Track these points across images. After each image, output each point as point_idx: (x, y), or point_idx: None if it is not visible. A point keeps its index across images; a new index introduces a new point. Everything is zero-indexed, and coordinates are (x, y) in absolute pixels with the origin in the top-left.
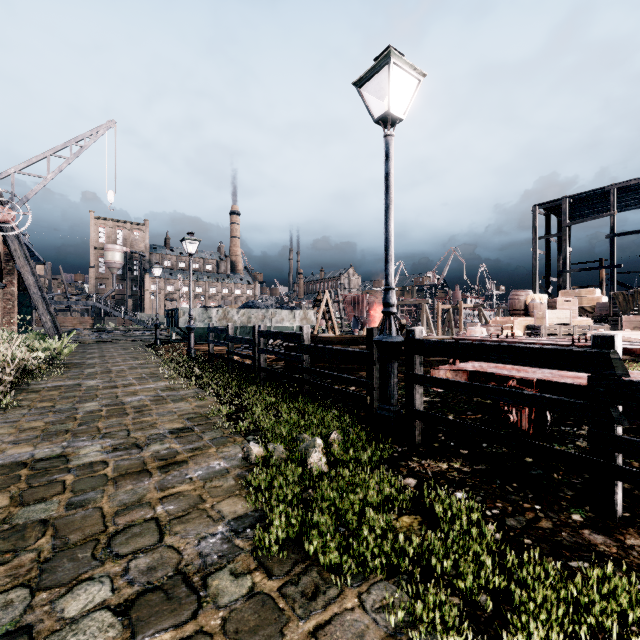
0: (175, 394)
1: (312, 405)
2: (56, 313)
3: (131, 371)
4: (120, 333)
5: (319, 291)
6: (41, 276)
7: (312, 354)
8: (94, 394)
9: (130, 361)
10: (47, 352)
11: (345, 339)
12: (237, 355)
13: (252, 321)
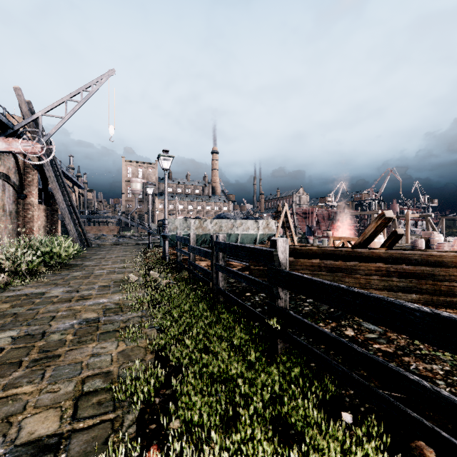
0: (115, 319)
1: (301, 400)
2: (98, 224)
3: (106, 276)
4: (135, 238)
5: (279, 204)
6: (90, 199)
7: (296, 291)
8: (36, 312)
9: (117, 264)
10: (50, 256)
11: (321, 252)
12: (196, 268)
13: (223, 229)
